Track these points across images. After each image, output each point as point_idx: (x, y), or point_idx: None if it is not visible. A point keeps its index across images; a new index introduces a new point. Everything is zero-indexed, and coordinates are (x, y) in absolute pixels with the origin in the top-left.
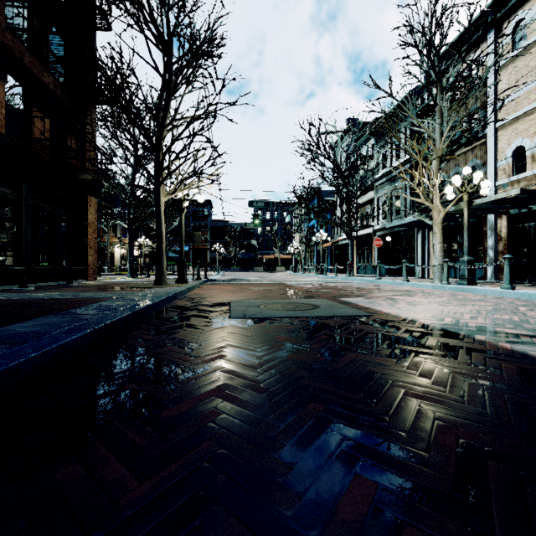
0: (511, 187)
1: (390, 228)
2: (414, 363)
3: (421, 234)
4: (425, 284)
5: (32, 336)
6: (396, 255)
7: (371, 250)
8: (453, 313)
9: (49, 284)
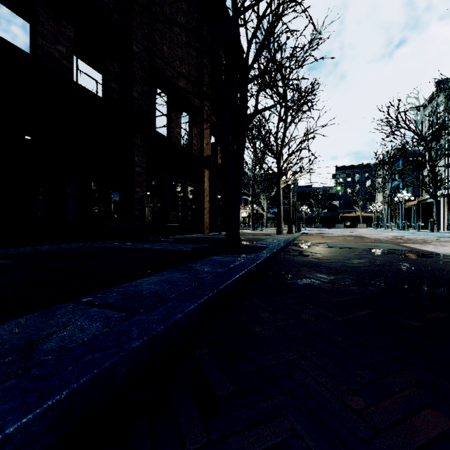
0: None
1: None
2: (406, 257)
3: None
4: None
5: (271, 244)
6: None
7: None
8: None
9: (223, 233)
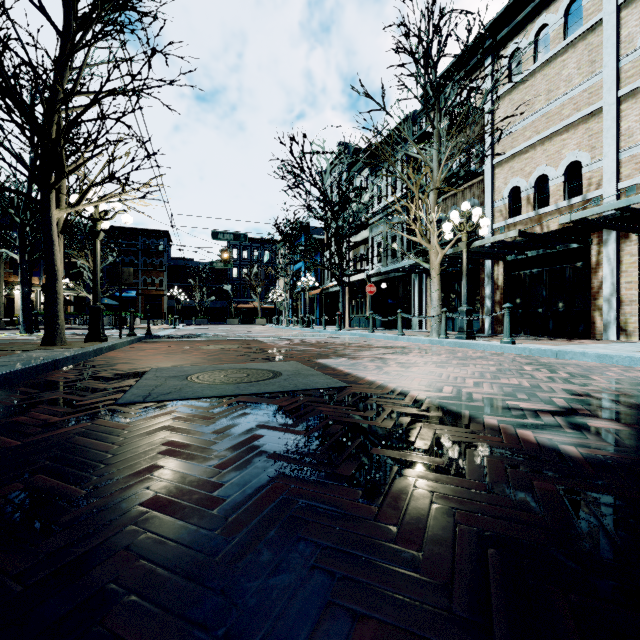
0: (507, 230)
1: (386, 273)
2: (393, 496)
3: (418, 281)
4: (421, 338)
5: None
6: (392, 304)
7: (365, 299)
8: (453, 378)
9: None
